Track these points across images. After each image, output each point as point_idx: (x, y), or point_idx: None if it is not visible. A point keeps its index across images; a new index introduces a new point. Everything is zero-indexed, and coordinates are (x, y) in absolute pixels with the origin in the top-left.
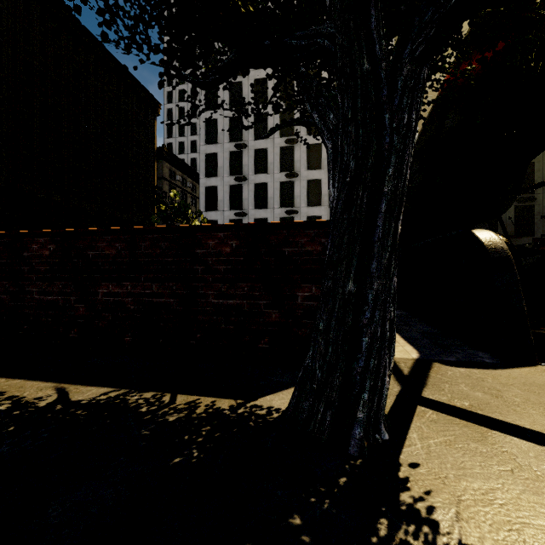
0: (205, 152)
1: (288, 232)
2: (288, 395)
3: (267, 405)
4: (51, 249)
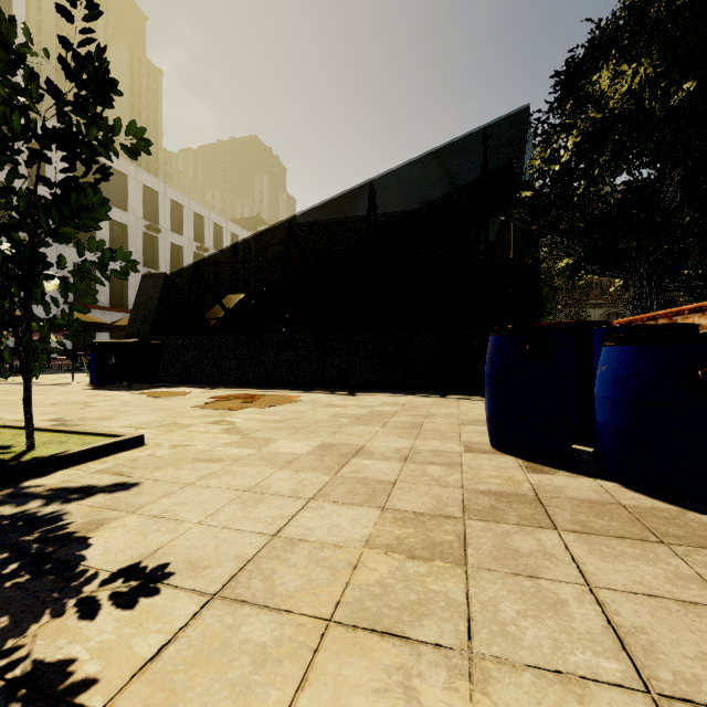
0: None
1: None
2: None
3: None
4: None
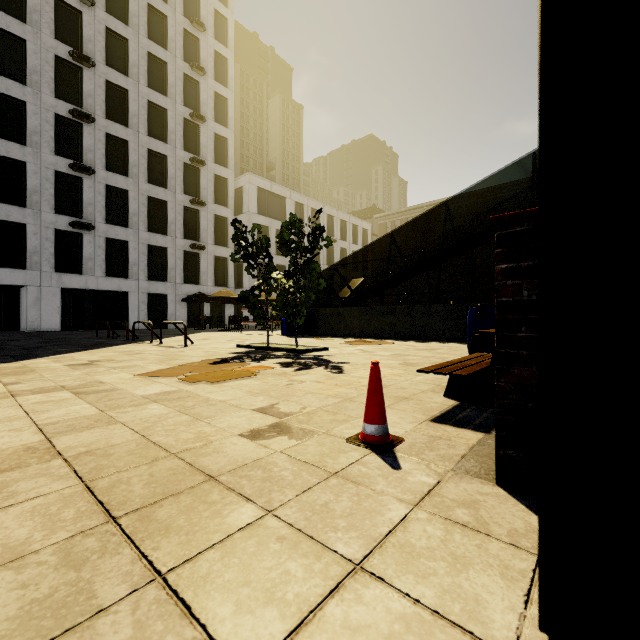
0: None
1: None
2: None
3: None
4: None
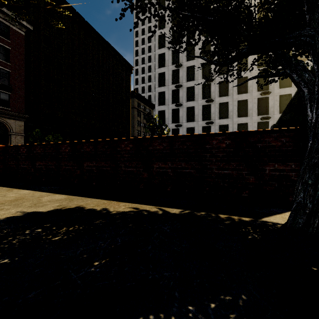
0: (158, 91)
1: (260, 135)
2: (276, 218)
3: (270, 221)
4: (130, 147)
